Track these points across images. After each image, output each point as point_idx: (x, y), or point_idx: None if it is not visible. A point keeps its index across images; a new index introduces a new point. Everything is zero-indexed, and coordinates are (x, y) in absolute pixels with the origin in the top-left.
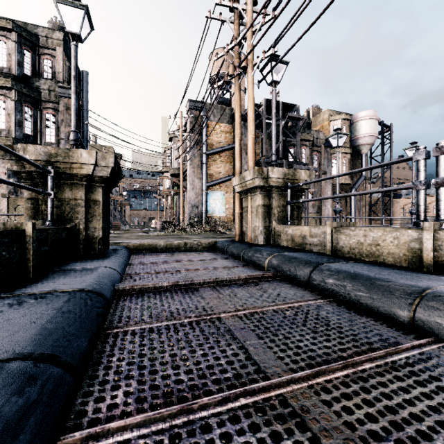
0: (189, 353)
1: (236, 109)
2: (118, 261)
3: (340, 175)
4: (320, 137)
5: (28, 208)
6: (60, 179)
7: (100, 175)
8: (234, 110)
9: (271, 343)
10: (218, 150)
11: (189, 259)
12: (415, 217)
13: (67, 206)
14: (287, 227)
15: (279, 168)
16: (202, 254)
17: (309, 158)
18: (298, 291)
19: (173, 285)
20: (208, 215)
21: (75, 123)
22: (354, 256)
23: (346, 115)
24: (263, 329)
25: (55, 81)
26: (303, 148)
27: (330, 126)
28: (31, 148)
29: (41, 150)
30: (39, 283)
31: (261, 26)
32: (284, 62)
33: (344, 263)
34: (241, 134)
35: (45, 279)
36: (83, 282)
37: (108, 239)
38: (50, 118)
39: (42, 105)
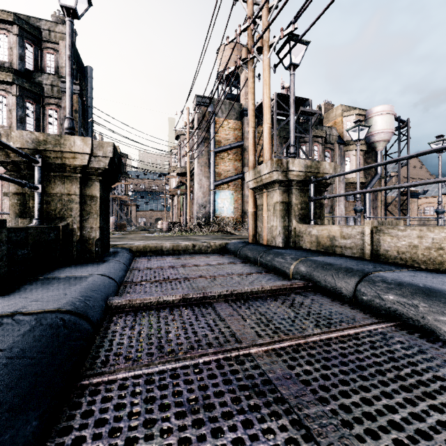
0: (212, 438)
1: (249, 96)
2: (117, 266)
3: (382, 163)
4: (333, 133)
5: (14, 204)
6: (50, 171)
7: (97, 166)
8: (243, 106)
9: (345, 413)
10: (226, 147)
11: (198, 263)
12: (442, 217)
13: (59, 202)
14: (311, 227)
15: (300, 160)
16: (212, 257)
17: (321, 155)
18: (344, 309)
19: (181, 299)
20: (216, 215)
21: (71, 109)
22: (404, 262)
23: (360, 110)
24: (321, 381)
25: (58, 76)
26: (315, 145)
27: (343, 122)
28: (16, 134)
29: (28, 137)
30: (6, 299)
31: (278, 1)
32: (304, 42)
33: (398, 271)
34: (254, 124)
35: (16, 293)
36: (63, 297)
37: (108, 240)
38: (53, 114)
39: (45, 101)
